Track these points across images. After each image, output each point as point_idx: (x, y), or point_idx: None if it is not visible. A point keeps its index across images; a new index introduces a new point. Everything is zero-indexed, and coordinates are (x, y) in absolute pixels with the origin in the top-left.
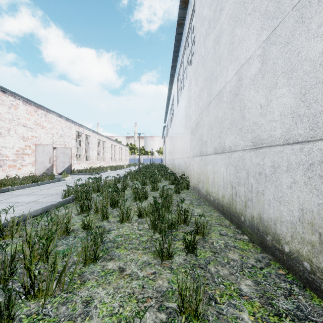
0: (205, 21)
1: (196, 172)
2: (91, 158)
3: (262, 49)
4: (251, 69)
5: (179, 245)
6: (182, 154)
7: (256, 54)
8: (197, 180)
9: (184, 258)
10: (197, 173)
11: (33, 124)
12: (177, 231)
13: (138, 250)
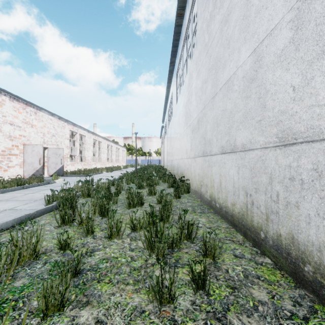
0: (209, 3)
1: (198, 175)
2: (86, 159)
3: (296, 11)
4: (277, 43)
5: (184, 274)
6: (181, 155)
7: (284, 21)
8: (199, 184)
9: (192, 300)
10: (199, 175)
11: (21, 123)
12: (179, 252)
13: (127, 284)
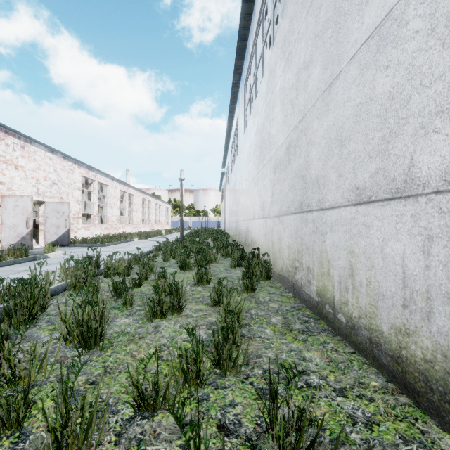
0: None
1: (288, 247)
2: (109, 219)
3: None
4: None
5: None
6: (254, 212)
7: None
8: (291, 264)
9: None
10: (291, 249)
11: None
12: None
13: None
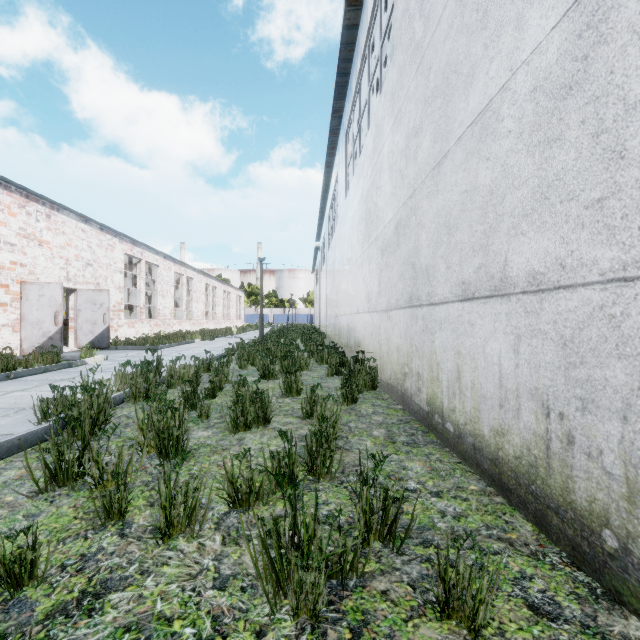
0: None
1: (397, 349)
2: (161, 313)
3: None
4: None
5: None
6: (357, 305)
7: None
8: (400, 370)
9: None
10: (400, 351)
11: (15, 236)
12: (363, 592)
13: None
